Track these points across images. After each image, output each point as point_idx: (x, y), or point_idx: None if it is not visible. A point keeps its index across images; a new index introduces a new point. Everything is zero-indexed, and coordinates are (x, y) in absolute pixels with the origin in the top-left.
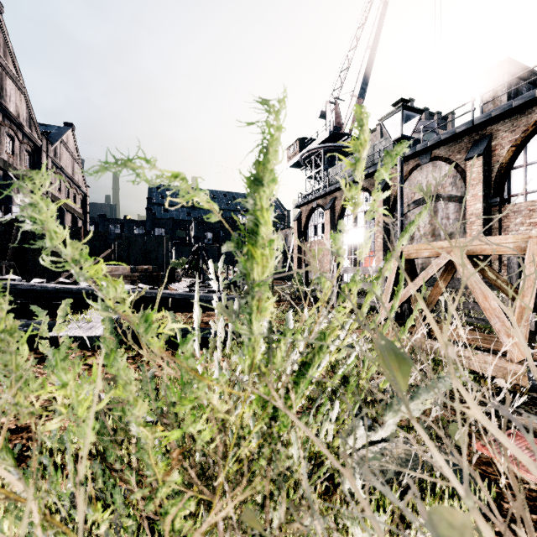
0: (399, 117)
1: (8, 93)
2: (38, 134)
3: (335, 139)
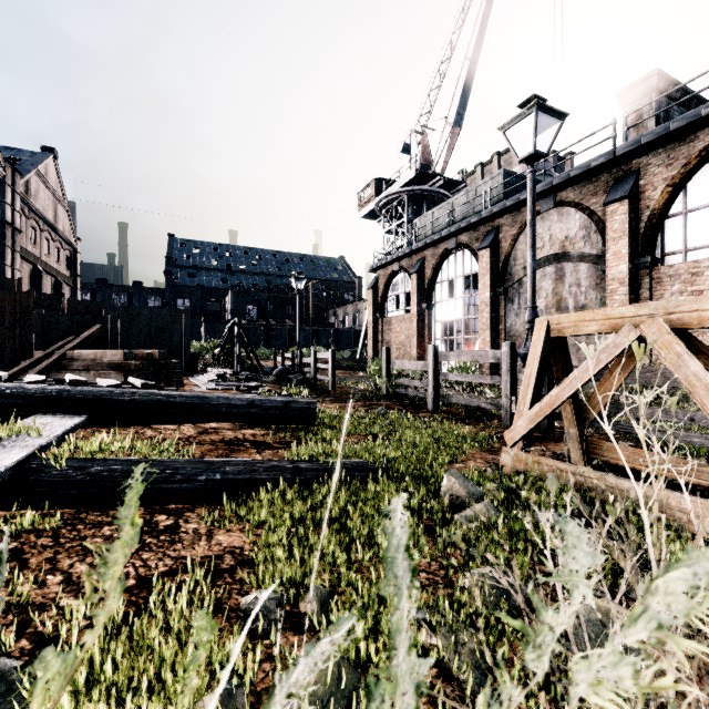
0: (529, 126)
1: None
2: None
3: (422, 181)
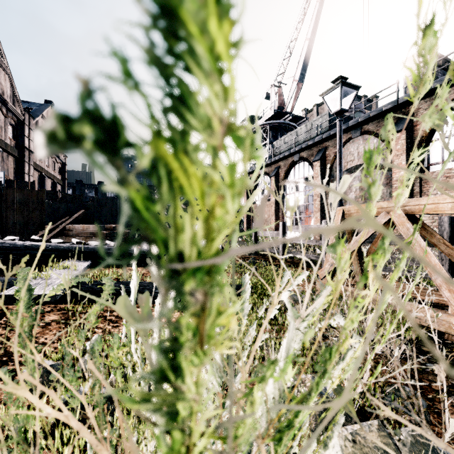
0: (338, 93)
1: None
2: (21, 110)
3: (278, 117)
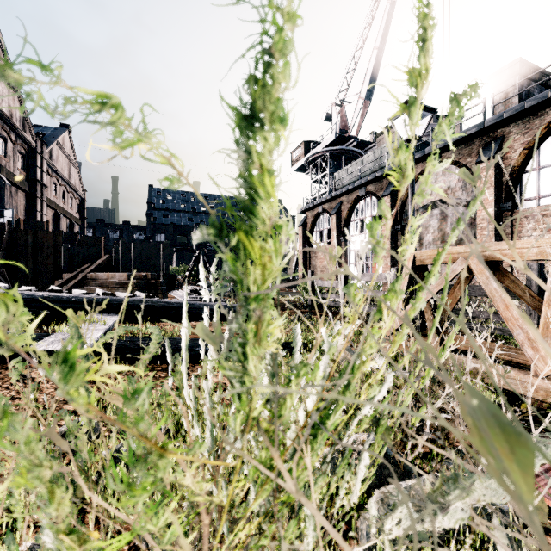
0: None
1: (1, 92)
2: (32, 135)
3: (341, 142)
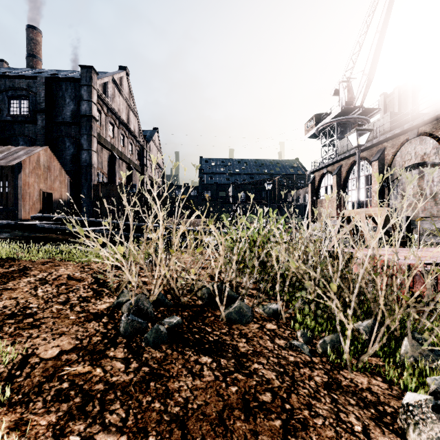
0: (358, 133)
1: (131, 119)
2: (142, 139)
3: (346, 113)
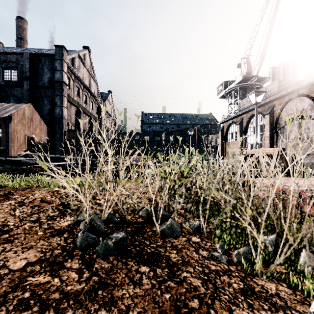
0: (256, 94)
1: (92, 84)
2: (100, 99)
3: (246, 80)
